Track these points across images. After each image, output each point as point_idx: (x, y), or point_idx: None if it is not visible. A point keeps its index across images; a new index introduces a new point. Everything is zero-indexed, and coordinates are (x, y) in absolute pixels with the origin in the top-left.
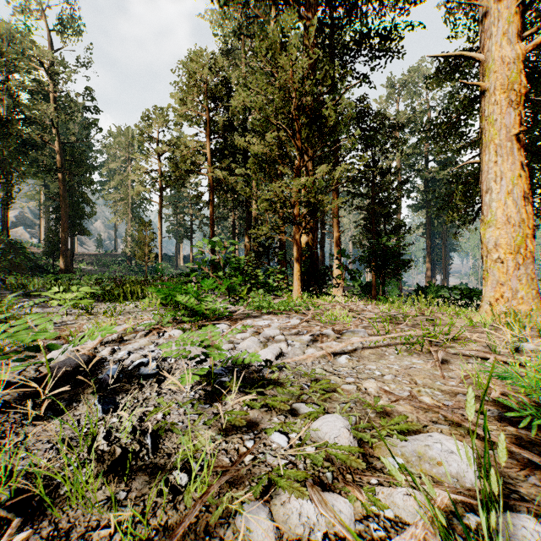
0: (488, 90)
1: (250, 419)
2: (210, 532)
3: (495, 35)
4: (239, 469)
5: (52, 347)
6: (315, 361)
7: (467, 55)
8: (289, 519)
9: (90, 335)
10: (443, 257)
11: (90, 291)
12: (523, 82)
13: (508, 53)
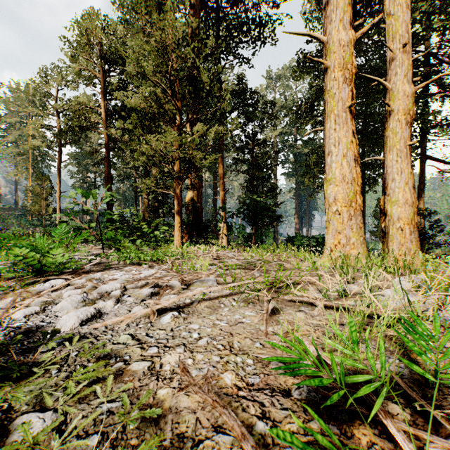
0: (329, 68)
1: None
2: None
3: (334, 20)
4: None
5: None
6: (134, 322)
7: (314, 36)
8: None
9: None
10: (307, 214)
11: None
12: (355, 63)
13: (344, 37)
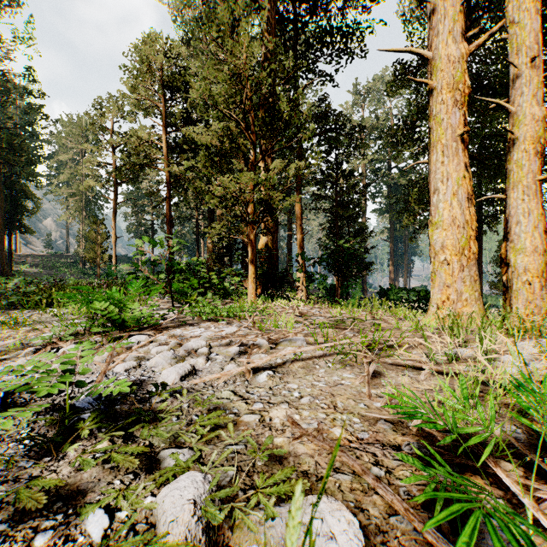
0: (435, 89)
1: (78, 486)
2: None
3: (442, 32)
4: None
5: None
6: (230, 380)
7: (416, 52)
8: None
9: None
10: (405, 260)
11: None
12: (468, 82)
13: (454, 52)
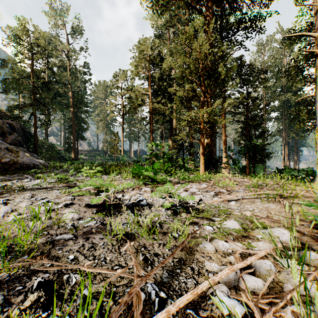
0: None
1: (194, 221)
2: (191, 248)
3: None
4: (197, 233)
5: (106, 191)
6: (218, 203)
7: (306, 34)
8: (219, 246)
9: (108, 189)
10: (295, 150)
11: (100, 169)
12: None
13: None
